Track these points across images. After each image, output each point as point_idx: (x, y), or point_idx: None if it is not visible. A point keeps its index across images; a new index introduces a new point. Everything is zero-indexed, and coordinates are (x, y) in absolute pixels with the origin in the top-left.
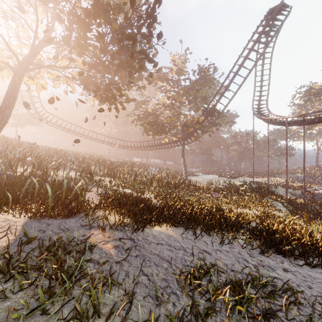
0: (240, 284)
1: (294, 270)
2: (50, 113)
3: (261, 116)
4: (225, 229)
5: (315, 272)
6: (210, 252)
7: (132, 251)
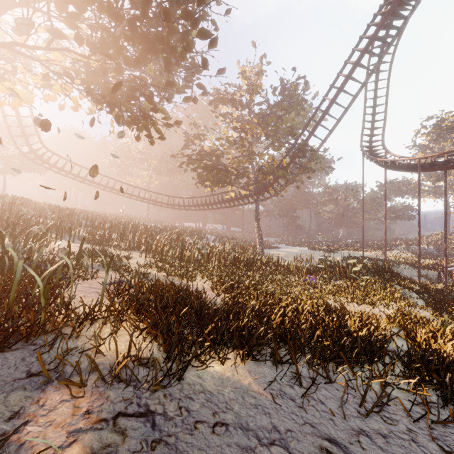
0: None
1: None
2: (54, 153)
3: (376, 157)
4: (355, 361)
5: None
6: (346, 444)
7: None
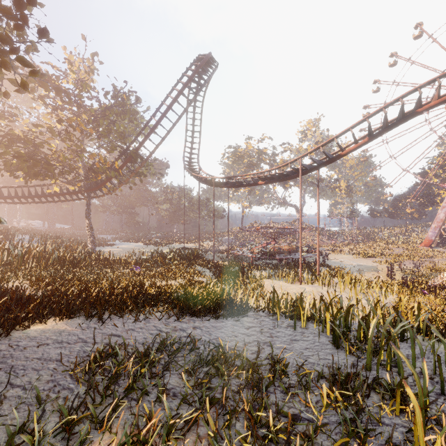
0: (149, 351)
1: (202, 326)
2: None
3: (192, 172)
4: (142, 306)
5: (218, 323)
6: (119, 334)
7: None
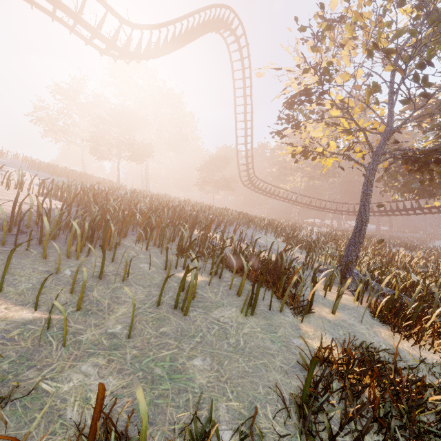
0: None
1: None
2: (258, 178)
3: None
4: None
5: None
6: None
7: None
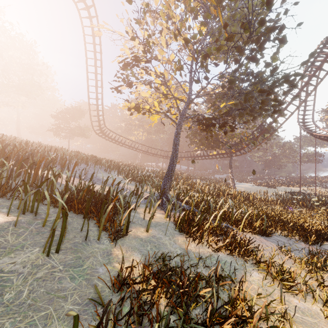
0: None
1: None
2: (108, 129)
3: (311, 132)
4: None
5: None
6: None
7: None
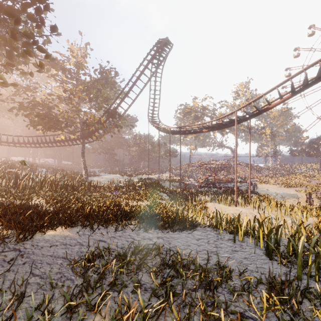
0: (126, 254)
1: (163, 236)
2: None
3: (154, 124)
4: (120, 220)
5: (175, 234)
6: (105, 240)
7: (18, 260)
